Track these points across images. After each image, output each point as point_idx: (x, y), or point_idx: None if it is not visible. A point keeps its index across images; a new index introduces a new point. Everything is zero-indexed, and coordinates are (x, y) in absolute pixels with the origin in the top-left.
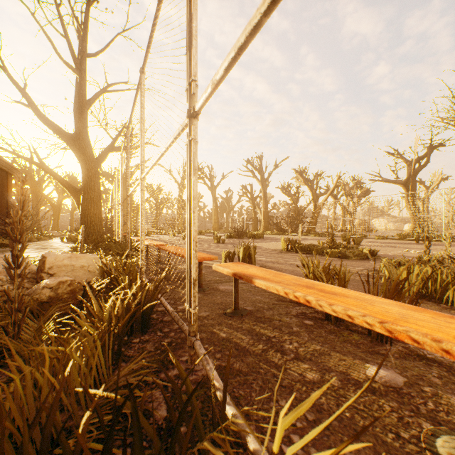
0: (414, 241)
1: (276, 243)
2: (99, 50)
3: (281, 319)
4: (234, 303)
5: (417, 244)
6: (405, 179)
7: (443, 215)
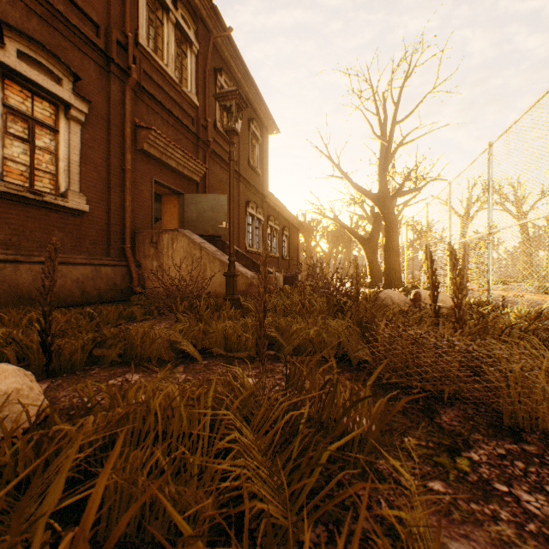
0: None
1: None
2: (406, 115)
3: None
4: None
5: None
6: None
7: None
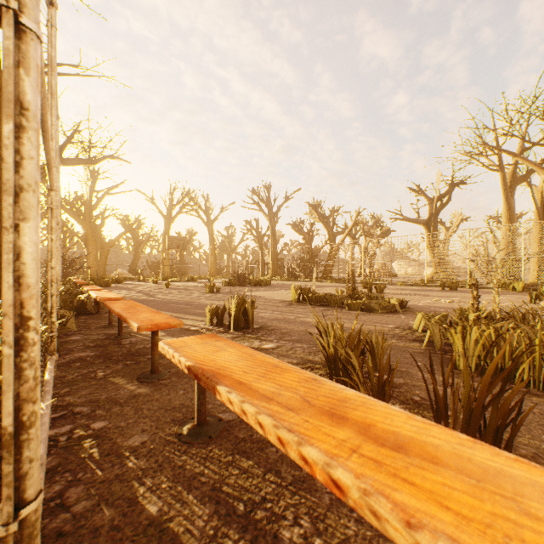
0: (438, 287)
1: (285, 292)
2: None
3: None
4: (198, 413)
5: (443, 291)
6: (427, 218)
7: (468, 259)
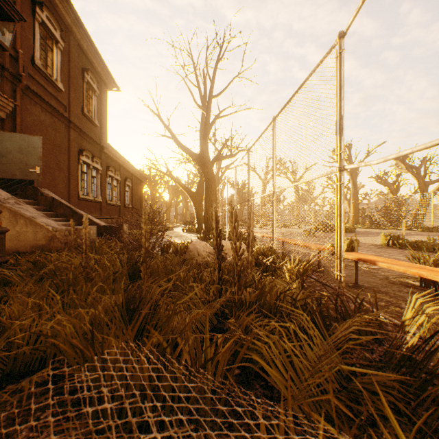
0: None
1: (372, 238)
2: (220, 92)
3: (394, 293)
4: (355, 279)
5: None
6: None
7: None
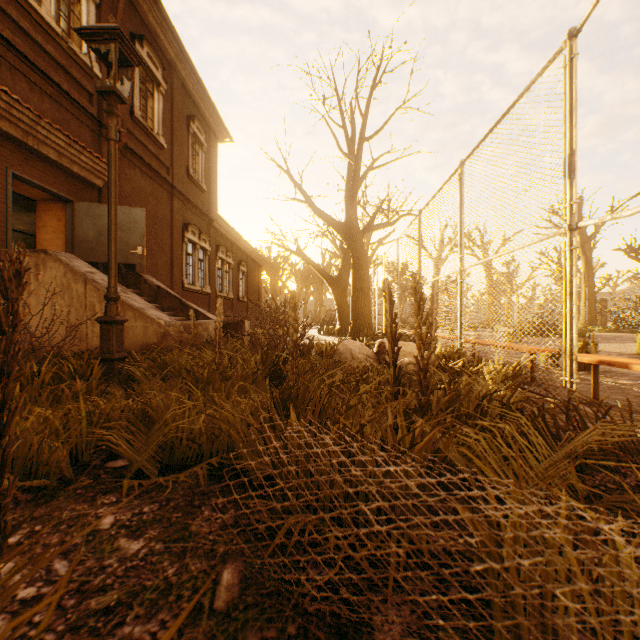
0: None
1: (620, 345)
2: (375, 132)
3: None
4: (593, 394)
5: None
6: None
7: None
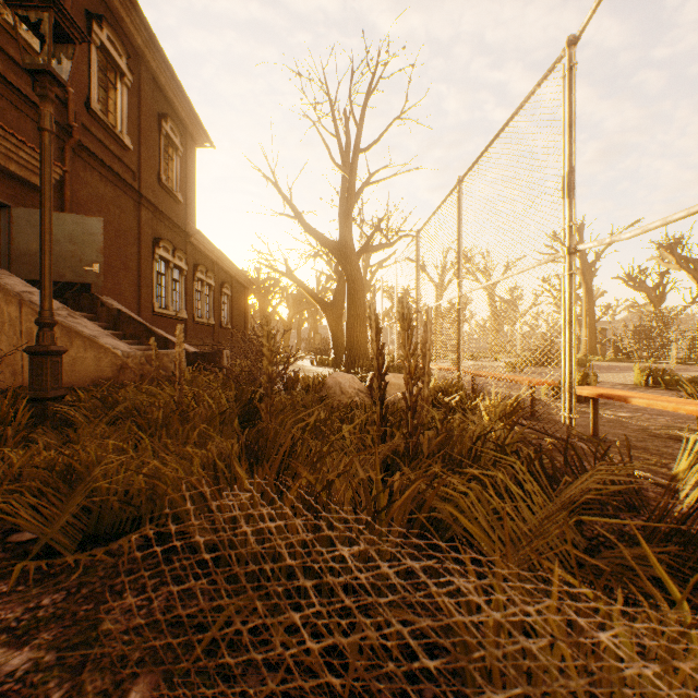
0: None
1: (619, 375)
2: (372, 143)
3: (658, 449)
4: (593, 429)
5: None
6: None
7: None
